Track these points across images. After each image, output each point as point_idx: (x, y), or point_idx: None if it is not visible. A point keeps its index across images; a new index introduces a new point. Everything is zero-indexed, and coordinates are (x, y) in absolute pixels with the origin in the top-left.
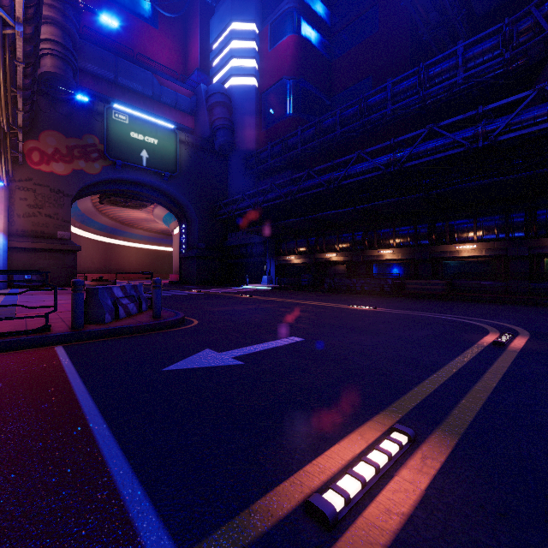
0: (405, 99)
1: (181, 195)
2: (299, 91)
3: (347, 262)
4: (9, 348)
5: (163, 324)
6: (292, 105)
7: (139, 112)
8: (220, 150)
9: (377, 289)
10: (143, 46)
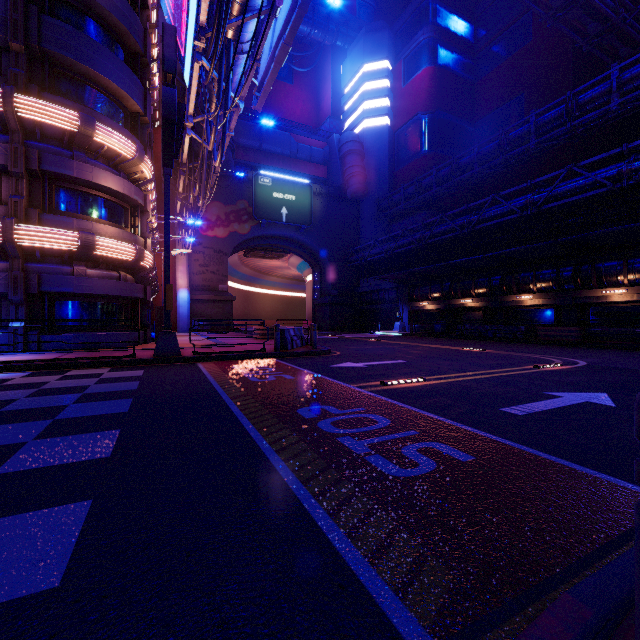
0: (552, 130)
1: (316, 245)
2: (435, 125)
3: (483, 308)
4: (253, 358)
5: (320, 352)
6: (427, 142)
7: (280, 174)
8: (352, 197)
9: (509, 336)
10: (280, 104)
